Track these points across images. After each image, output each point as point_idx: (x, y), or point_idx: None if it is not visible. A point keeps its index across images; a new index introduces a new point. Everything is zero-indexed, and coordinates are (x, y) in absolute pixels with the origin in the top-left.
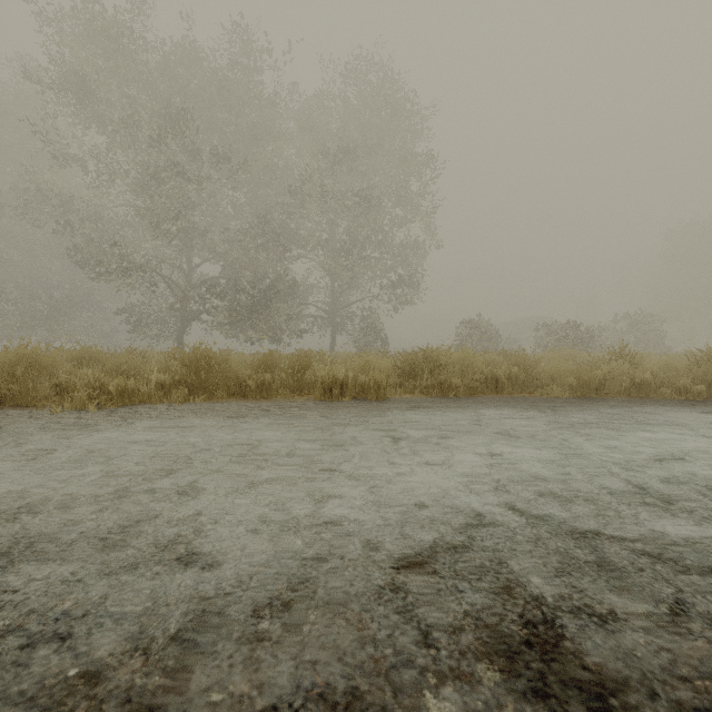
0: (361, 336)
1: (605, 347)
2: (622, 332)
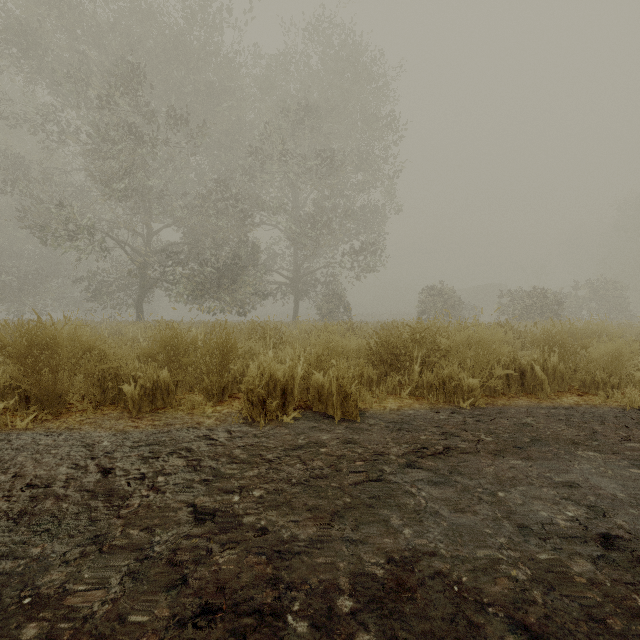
0: (323, 303)
1: (568, 314)
2: (584, 298)
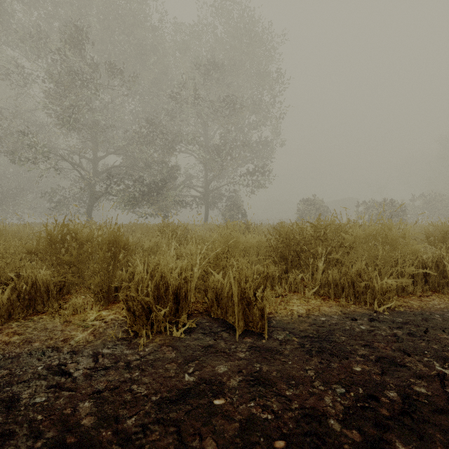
0: (227, 211)
1: (407, 219)
2: (419, 207)
